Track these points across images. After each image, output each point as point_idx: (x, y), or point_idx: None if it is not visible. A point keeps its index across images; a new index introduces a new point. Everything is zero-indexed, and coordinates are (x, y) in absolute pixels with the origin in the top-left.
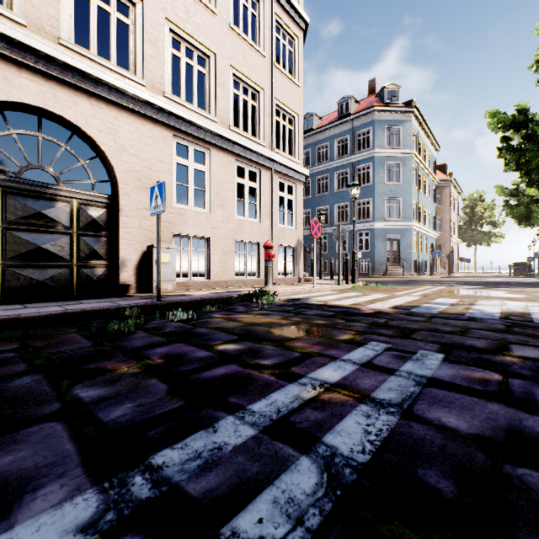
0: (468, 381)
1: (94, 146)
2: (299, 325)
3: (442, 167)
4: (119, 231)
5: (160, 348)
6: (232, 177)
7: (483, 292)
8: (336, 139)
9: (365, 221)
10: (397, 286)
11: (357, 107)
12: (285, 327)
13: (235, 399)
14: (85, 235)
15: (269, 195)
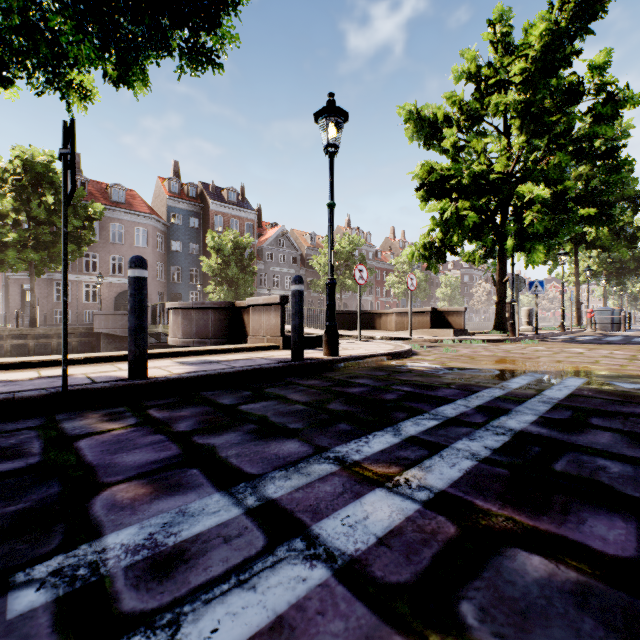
0: (185, 479)
1: None
2: None
3: None
4: None
5: None
6: None
7: None
8: None
9: None
10: None
11: None
12: None
13: (500, 470)
14: None
15: None
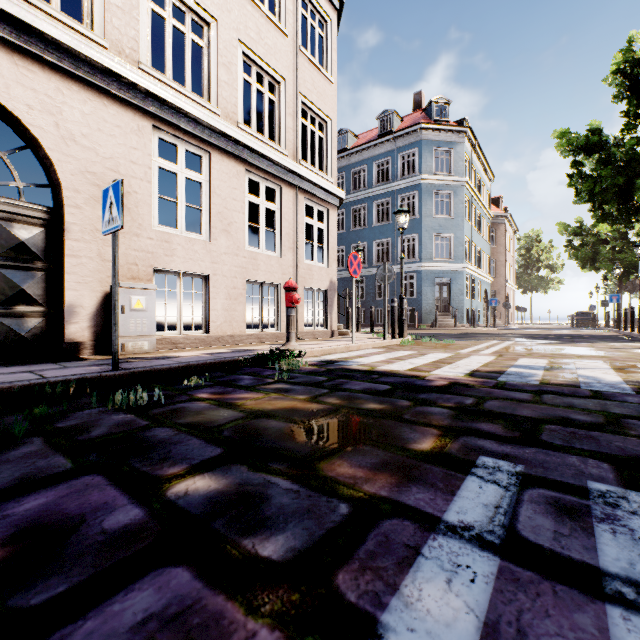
0: None
1: (22, 131)
2: (339, 415)
3: (496, 200)
4: (63, 261)
5: (35, 496)
6: (242, 193)
7: (567, 349)
8: (375, 161)
9: (411, 261)
10: (455, 341)
11: (400, 124)
12: (315, 419)
13: None
14: (6, 266)
15: (292, 221)
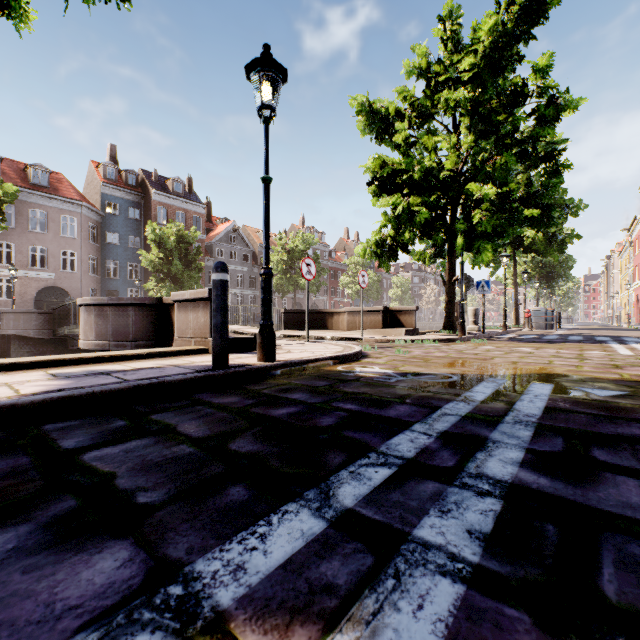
0: None
1: None
2: None
3: None
4: None
5: None
6: None
7: None
8: None
9: None
10: None
11: None
12: None
13: (511, 613)
14: None
15: None
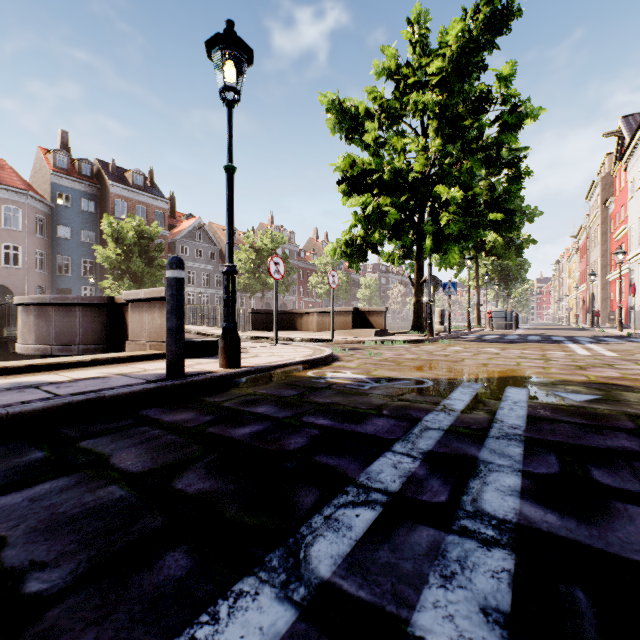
0: None
1: None
2: None
3: None
4: None
5: None
6: None
7: None
8: None
9: None
10: None
11: None
12: None
13: None
14: None
15: None
